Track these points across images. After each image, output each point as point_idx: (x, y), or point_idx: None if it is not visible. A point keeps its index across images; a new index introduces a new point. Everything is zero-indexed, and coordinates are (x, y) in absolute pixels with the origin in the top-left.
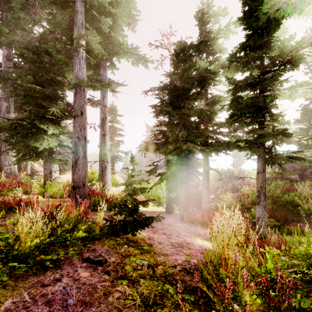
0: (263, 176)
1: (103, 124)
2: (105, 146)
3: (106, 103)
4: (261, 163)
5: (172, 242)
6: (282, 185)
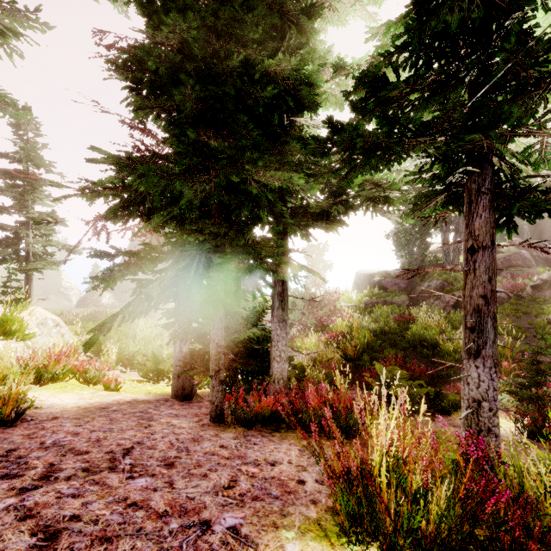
0: (491, 258)
1: None
2: None
3: None
4: (484, 216)
5: None
6: (389, 314)
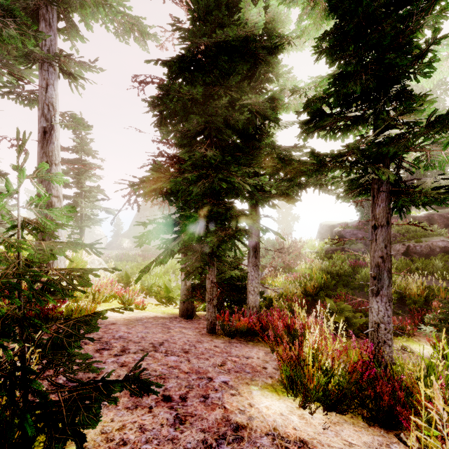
0: (386, 233)
1: (45, 142)
2: (50, 189)
3: (52, 98)
4: (382, 206)
5: (189, 445)
6: (346, 260)
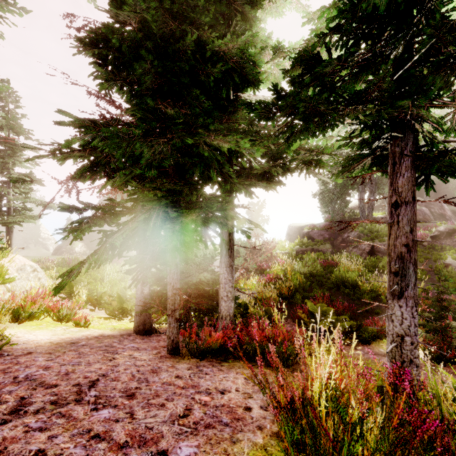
0: (412, 212)
1: None
2: None
3: None
4: (407, 175)
5: None
6: (316, 260)
